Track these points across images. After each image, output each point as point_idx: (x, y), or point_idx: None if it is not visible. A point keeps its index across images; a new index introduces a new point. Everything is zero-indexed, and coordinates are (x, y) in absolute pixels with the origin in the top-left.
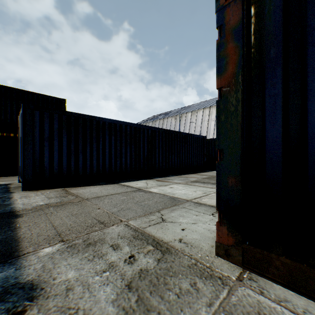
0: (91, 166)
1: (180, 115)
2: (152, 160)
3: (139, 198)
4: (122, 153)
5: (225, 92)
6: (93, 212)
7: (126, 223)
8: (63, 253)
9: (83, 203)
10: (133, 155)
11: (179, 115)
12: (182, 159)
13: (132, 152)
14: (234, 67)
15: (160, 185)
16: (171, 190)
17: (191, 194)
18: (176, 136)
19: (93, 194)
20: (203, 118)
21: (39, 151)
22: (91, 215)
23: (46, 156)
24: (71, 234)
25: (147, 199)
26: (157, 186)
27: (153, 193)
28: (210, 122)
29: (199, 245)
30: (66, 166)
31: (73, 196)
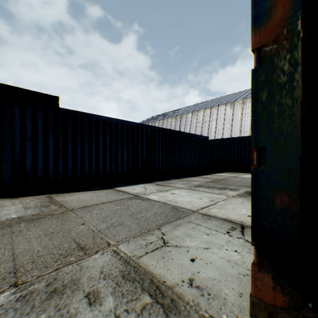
0: (83, 169)
1: (180, 116)
2: (152, 162)
3: (135, 207)
4: (118, 154)
5: (268, 54)
6: (75, 229)
7: (115, 249)
8: (5, 314)
9: (65, 216)
10: (130, 156)
11: (180, 115)
12: (184, 160)
13: (129, 153)
14: (285, 8)
15: (160, 190)
16: (173, 196)
17: (196, 202)
18: (177, 136)
19: (81, 203)
20: (203, 119)
21: (19, 152)
22: (71, 234)
23: (28, 158)
24: (32, 270)
25: (145, 209)
26: (156, 191)
27: (152, 201)
28: (212, 122)
29: (220, 293)
30: (52, 169)
31: (56, 206)
